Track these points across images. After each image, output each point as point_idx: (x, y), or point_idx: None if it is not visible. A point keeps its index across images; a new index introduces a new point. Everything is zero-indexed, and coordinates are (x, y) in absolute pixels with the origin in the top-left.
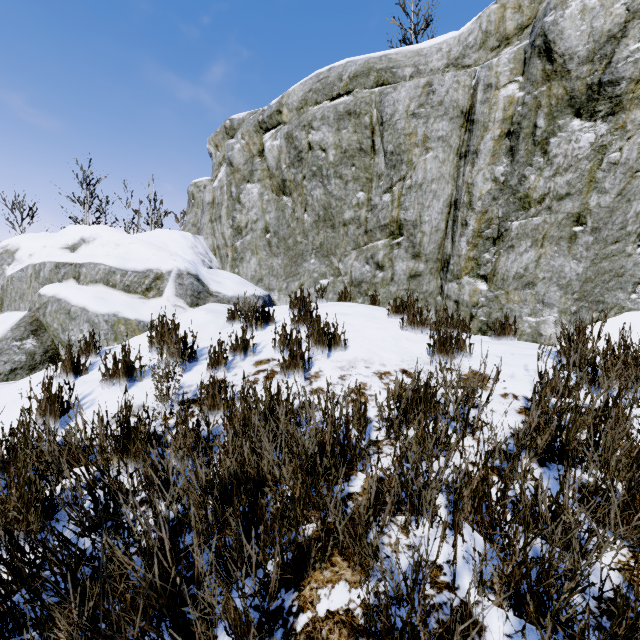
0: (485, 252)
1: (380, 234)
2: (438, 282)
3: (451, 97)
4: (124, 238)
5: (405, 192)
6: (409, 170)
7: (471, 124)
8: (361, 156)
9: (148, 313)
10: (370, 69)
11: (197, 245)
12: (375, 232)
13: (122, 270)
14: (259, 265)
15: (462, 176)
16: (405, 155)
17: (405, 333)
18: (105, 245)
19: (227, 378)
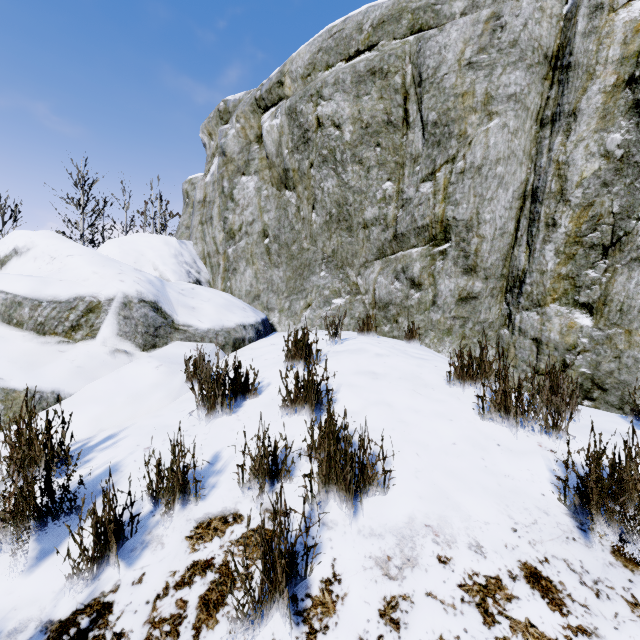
0: (588, 267)
1: (415, 239)
2: (502, 308)
3: (530, 33)
4: (63, 248)
5: (455, 179)
6: (461, 147)
7: (563, 71)
8: (389, 132)
9: (56, 374)
10: (402, 10)
11: (183, 252)
12: (408, 236)
13: (33, 300)
14: (255, 278)
15: (547, 152)
16: (455, 125)
17: (490, 427)
18: (38, 258)
19: (116, 595)
